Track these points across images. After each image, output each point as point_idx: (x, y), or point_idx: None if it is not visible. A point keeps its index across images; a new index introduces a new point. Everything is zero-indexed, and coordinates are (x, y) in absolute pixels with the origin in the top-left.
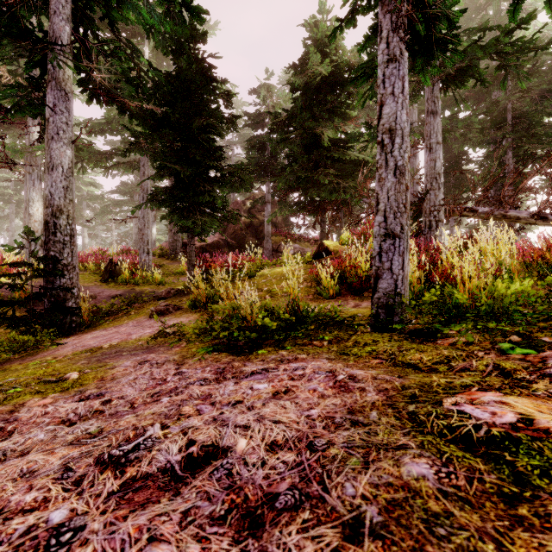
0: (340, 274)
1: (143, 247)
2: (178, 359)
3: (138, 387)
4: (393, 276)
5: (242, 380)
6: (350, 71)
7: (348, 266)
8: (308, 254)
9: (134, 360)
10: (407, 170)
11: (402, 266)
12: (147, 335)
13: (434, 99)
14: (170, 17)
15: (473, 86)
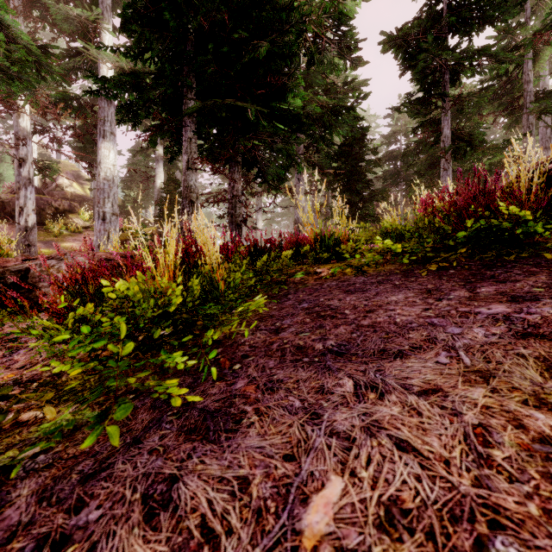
0: None
1: None
2: None
3: None
4: None
5: None
6: None
7: None
8: None
9: None
10: None
11: None
12: None
13: (528, 125)
14: (352, 132)
15: None
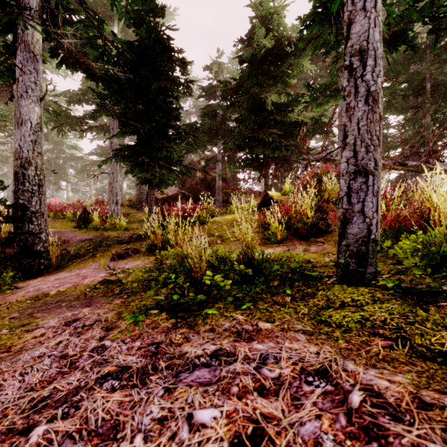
0: (286, 220)
1: (112, 198)
2: (111, 318)
3: (26, 381)
4: (366, 220)
5: (178, 383)
6: (290, 45)
7: (294, 212)
8: (254, 203)
9: (62, 319)
10: (380, 97)
11: (376, 207)
12: (98, 281)
13: None
14: None
15: (404, 51)
